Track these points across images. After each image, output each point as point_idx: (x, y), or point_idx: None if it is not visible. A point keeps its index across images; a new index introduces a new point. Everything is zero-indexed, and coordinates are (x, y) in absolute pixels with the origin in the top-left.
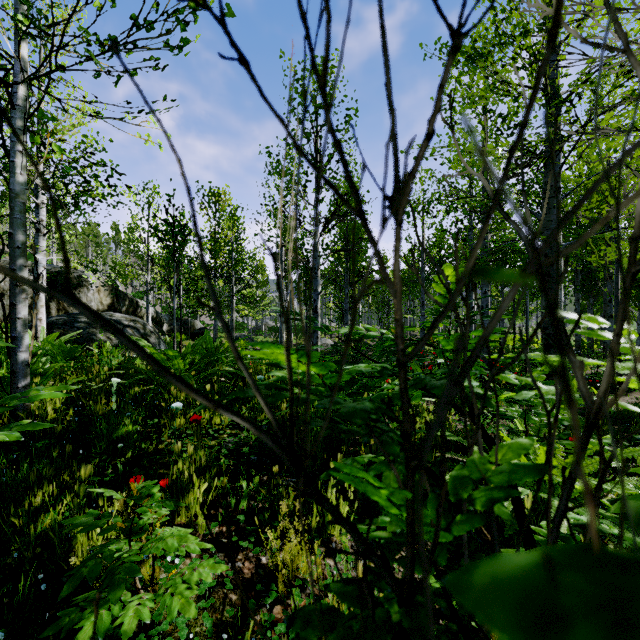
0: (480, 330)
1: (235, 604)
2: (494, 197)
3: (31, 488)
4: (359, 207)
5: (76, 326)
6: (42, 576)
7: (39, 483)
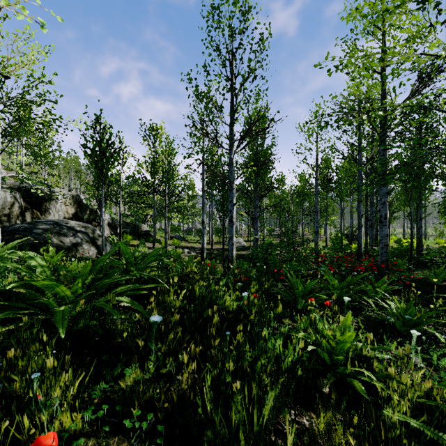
0: None
1: None
2: None
3: None
4: None
5: (34, 232)
6: None
7: None
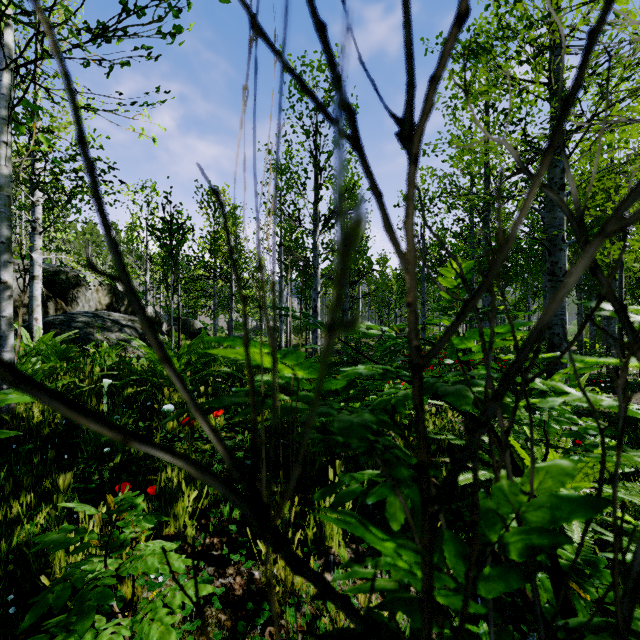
0: (502, 326)
1: (224, 625)
2: (562, 113)
3: (9, 497)
4: (354, 133)
5: (73, 326)
6: (12, 597)
7: (18, 491)
